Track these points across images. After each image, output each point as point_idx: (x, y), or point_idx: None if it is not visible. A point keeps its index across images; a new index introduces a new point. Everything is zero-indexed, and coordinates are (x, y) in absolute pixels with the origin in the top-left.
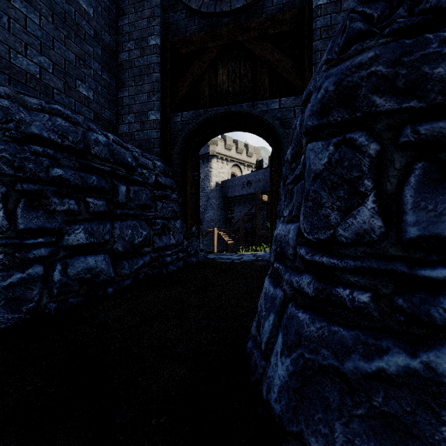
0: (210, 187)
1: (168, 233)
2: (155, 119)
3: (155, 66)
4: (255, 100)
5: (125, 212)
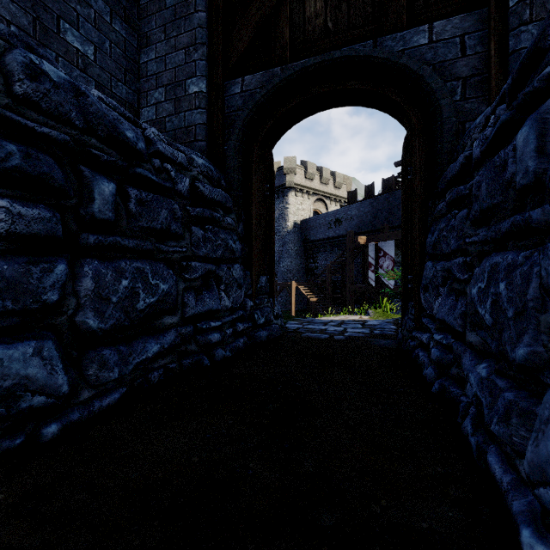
0: (287, 228)
1: (217, 288)
2: (197, 91)
3: (198, 0)
4: (378, 36)
5: (111, 240)
